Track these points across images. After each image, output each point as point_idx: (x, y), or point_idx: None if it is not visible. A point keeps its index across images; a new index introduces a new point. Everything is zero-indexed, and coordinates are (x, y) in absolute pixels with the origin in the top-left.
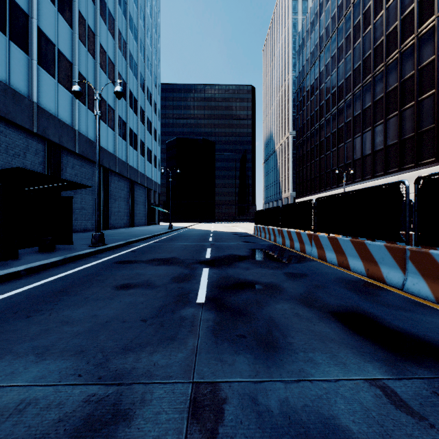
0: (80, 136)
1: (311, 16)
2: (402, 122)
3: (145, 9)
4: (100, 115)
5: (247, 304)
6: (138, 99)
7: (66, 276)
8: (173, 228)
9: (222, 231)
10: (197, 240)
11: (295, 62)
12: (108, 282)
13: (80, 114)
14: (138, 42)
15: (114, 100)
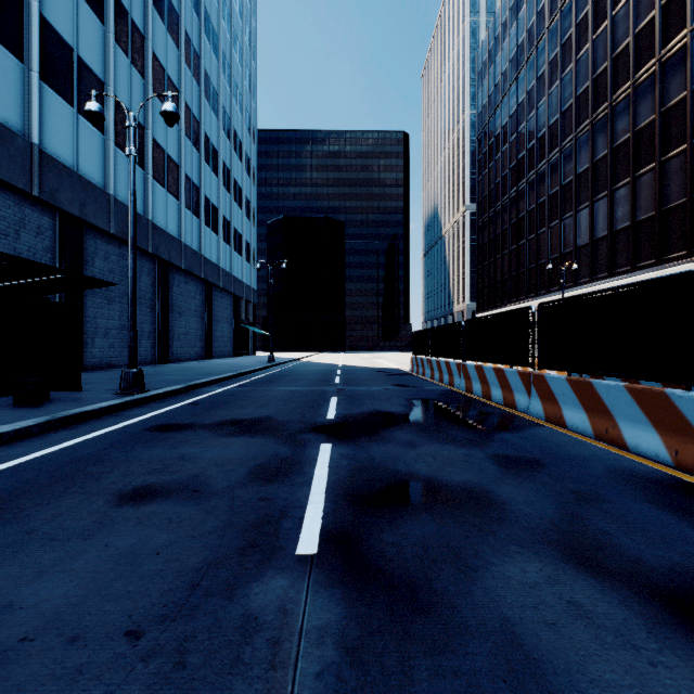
0: (118, 205)
1: (502, 13)
2: (665, 180)
3: (231, 3)
4: (136, 156)
5: (429, 560)
6: (219, 150)
7: (30, 464)
8: (277, 360)
9: (357, 366)
10: (313, 382)
11: (477, 90)
12: (107, 482)
13: (118, 170)
14: (220, 56)
15: (178, 149)
